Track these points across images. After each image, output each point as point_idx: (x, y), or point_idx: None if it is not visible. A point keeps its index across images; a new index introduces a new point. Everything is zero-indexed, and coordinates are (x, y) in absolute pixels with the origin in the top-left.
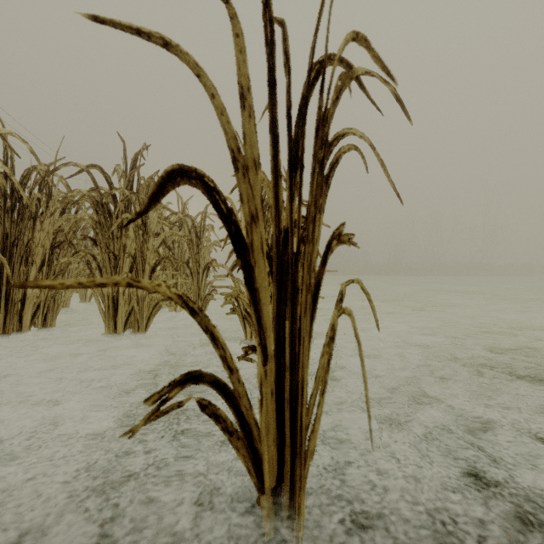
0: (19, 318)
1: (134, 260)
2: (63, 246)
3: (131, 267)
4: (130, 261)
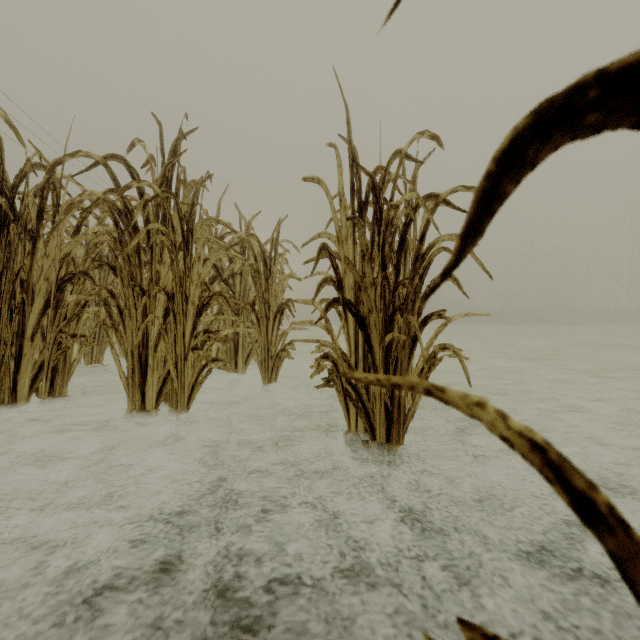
0: (12, 384)
1: (169, 297)
2: (77, 280)
3: (166, 309)
4: (165, 299)
